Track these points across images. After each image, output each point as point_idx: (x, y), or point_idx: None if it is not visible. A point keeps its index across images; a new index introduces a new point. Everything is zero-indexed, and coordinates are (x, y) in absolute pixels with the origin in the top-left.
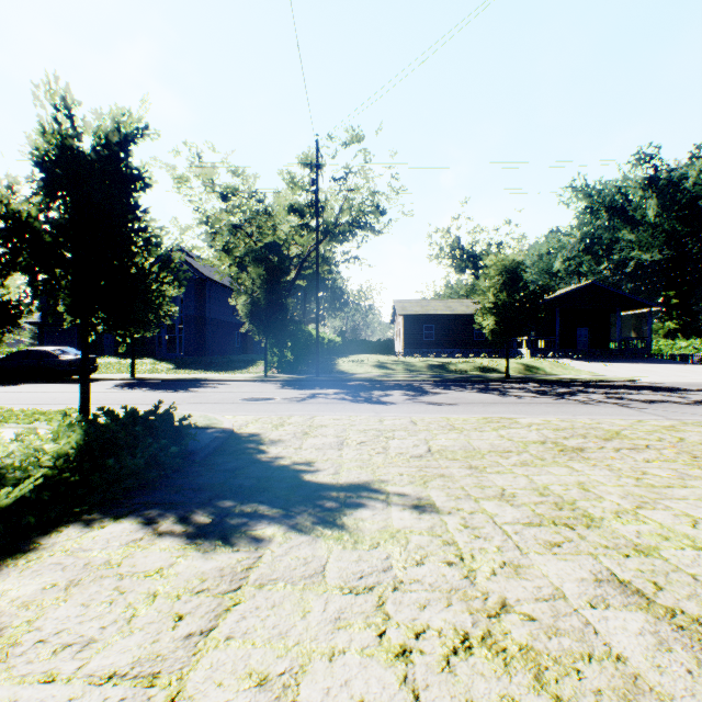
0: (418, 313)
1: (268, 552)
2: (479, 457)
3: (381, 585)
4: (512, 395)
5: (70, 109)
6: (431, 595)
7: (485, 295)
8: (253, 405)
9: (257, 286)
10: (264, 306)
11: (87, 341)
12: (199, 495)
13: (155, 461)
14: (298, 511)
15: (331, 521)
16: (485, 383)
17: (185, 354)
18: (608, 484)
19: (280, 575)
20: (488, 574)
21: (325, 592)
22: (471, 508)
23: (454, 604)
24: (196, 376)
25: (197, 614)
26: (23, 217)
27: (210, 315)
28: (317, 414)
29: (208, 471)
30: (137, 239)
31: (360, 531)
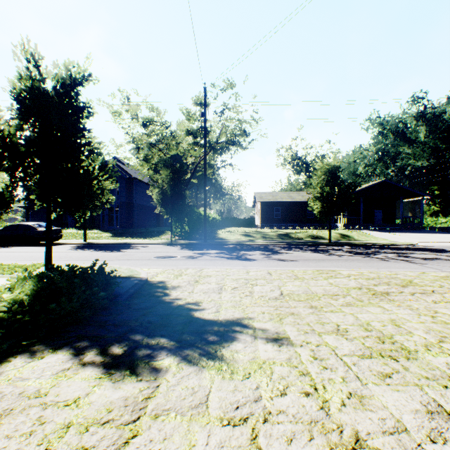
0: (270, 200)
1: (164, 382)
2: (317, 299)
3: (253, 416)
4: (334, 254)
5: (37, 61)
6: (295, 427)
7: (315, 188)
8: (162, 261)
9: (165, 183)
10: (170, 196)
11: (50, 218)
12: (118, 329)
13: (89, 303)
14: (189, 344)
15: (213, 353)
16: (315, 246)
17: (120, 227)
18: (412, 321)
19: (172, 405)
20: (339, 405)
21: (207, 424)
22: (316, 341)
23: (316, 438)
24: (126, 241)
25: (100, 448)
26: (5, 134)
27: (135, 202)
28: (204, 267)
29: (127, 309)
30: (84, 150)
31: (235, 362)
